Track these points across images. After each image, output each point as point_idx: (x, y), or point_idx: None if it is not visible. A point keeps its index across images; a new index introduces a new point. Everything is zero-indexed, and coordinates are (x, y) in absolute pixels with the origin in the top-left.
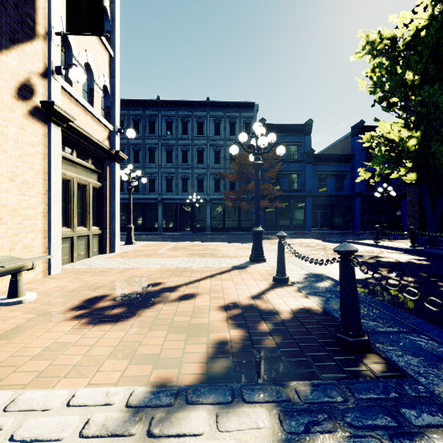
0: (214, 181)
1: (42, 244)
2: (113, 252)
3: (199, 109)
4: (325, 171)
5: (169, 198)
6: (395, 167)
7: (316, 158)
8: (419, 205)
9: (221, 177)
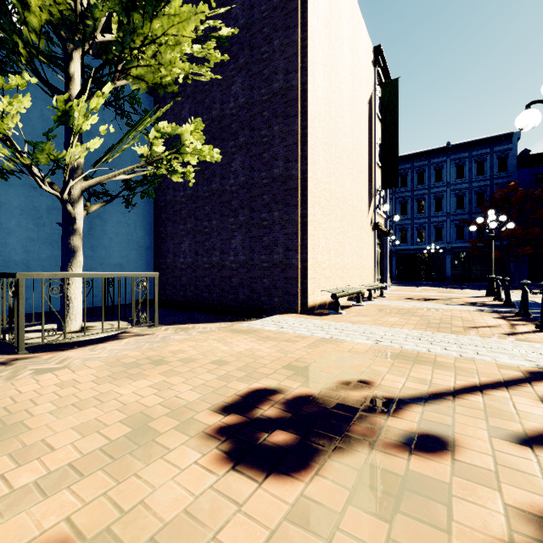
0: (455, 229)
1: (373, 281)
2: (386, 290)
3: (437, 155)
4: None
5: (404, 249)
6: None
7: None
8: None
9: (464, 224)
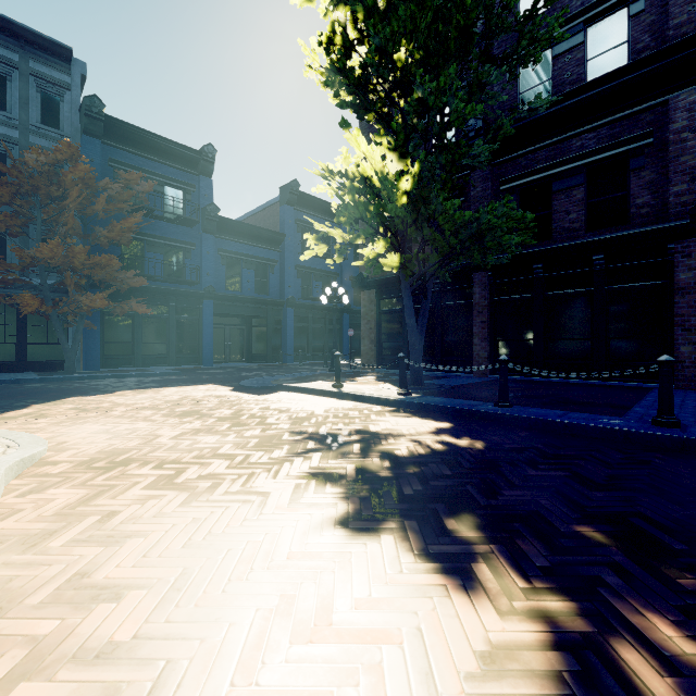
0: None
1: None
2: None
3: None
4: (239, 253)
5: None
6: (372, 234)
7: (223, 225)
8: (377, 321)
9: None
